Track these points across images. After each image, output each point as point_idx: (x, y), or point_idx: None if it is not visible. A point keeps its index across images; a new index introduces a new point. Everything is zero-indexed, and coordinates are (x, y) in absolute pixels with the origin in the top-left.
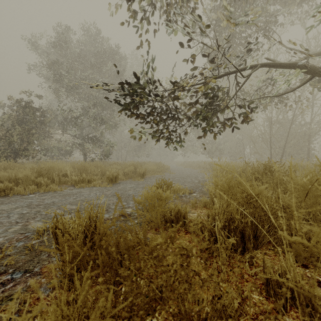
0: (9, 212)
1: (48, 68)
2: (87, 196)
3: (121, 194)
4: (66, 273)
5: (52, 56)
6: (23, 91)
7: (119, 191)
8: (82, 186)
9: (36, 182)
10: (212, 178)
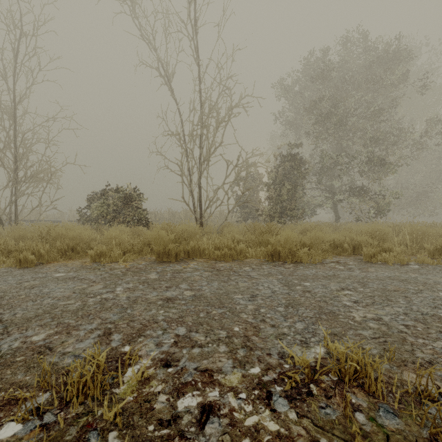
0: None
1: (309, 110)
2: None
3: None
4: None
5: (306, 94)
6: (286, 144)
7: None
8: None
9: (384, 249)
10: None
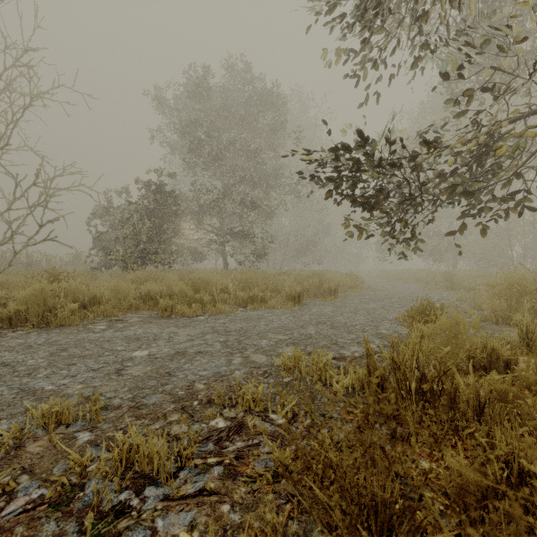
0: (202, 339)
1: (182, 133)
2: (280, 322)
3: (329, 322)
4: (410, 423)
5: (185, 114)
6: (151, 169)
7: (320, 317)
8: (255, 307)
9: (196, 299)
10: (465, 300)
